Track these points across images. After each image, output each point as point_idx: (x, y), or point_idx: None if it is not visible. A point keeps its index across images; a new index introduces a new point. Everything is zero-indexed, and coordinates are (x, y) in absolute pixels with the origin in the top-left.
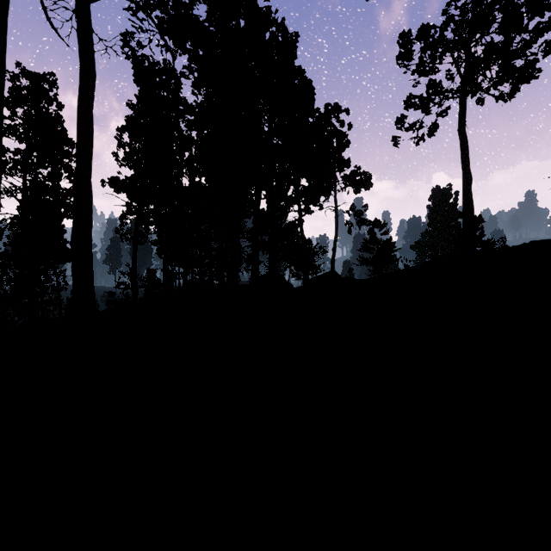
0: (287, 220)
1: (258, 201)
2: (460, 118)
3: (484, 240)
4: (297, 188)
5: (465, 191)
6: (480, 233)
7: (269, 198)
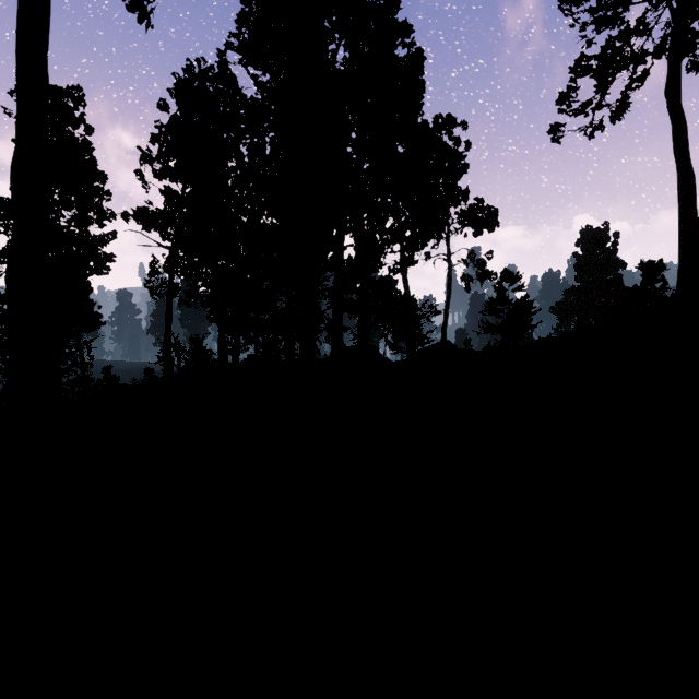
0: (385, 265)
1: (342, 233)
2: (671, 83)
3: (665, 296)
4: (398, 218)
5: (683, 201)
6: (662, 286)
7: (357, 235)
